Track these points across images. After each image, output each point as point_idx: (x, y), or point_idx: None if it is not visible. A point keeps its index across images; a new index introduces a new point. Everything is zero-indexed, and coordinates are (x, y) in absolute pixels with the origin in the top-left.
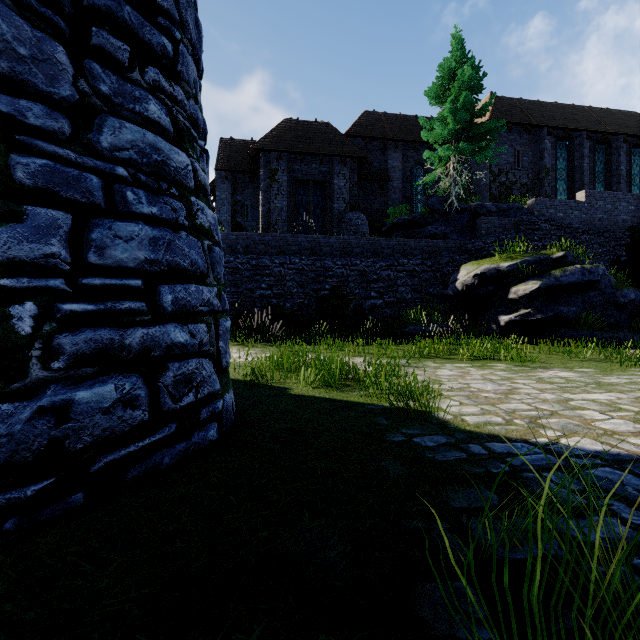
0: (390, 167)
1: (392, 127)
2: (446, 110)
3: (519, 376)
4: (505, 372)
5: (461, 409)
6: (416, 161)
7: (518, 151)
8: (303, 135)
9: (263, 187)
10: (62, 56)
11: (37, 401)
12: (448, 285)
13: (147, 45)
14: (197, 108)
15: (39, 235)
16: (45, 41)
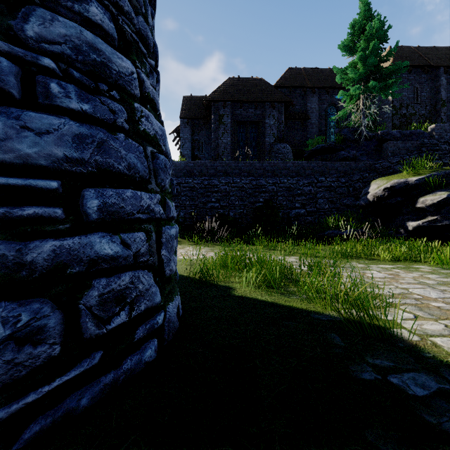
0: (309, 108)
1: (310, 78)
2: (357, 57)
3: None
4: (436, 275)
5: (421, 325)
6: (329, 103)
7: (417, 88)
8: (242, 88)
9: (213, 128)
10: None
11: None
12: (360, 197)
13: None
14: (146, 26)
15: None
16: None
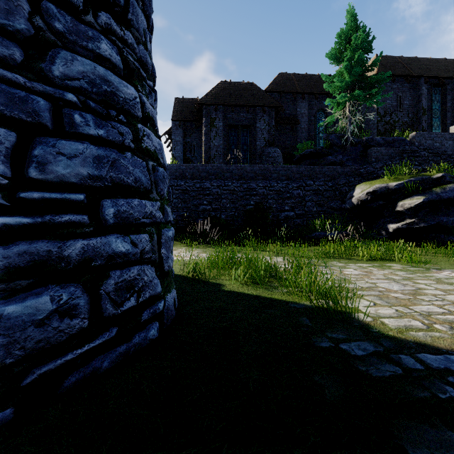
0: (299, 113)
1: (300, 84)
2: (343, 66)
3: (418, 276)
4: (403, 272)
5: (377, 310)
6: (318, 108)
7: (400, 97)
8: (234, 92)
9: (205, 131)
10: None
11: None
12: (345, 200)
13: None
14: (146, 53)
15: None
16: None
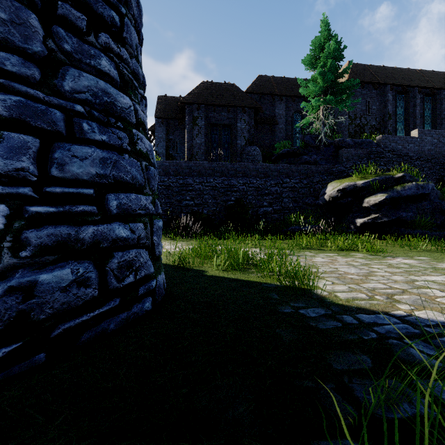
0: (277, 114)
1: (278, 86)
2: (317, 73)
3: (374, 262)
4: (363, 259)
5: (333, 287)
6: (295, 110)
7: (368, 102)
8: (216, 92)
9: (188, 129)
10: (34, 21)
11: (7, 282)
12: (319, 197)
13: (100, 16)
14: (138, 65)
15: (12, 153)
16: (21, 9)
